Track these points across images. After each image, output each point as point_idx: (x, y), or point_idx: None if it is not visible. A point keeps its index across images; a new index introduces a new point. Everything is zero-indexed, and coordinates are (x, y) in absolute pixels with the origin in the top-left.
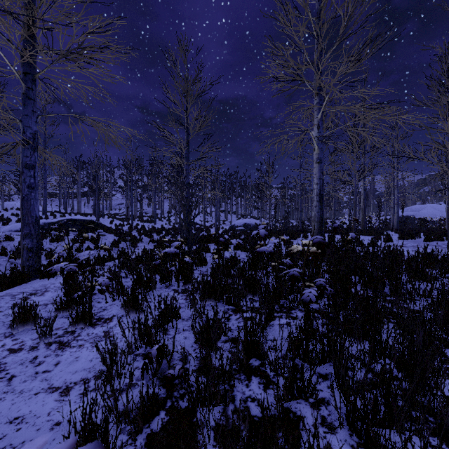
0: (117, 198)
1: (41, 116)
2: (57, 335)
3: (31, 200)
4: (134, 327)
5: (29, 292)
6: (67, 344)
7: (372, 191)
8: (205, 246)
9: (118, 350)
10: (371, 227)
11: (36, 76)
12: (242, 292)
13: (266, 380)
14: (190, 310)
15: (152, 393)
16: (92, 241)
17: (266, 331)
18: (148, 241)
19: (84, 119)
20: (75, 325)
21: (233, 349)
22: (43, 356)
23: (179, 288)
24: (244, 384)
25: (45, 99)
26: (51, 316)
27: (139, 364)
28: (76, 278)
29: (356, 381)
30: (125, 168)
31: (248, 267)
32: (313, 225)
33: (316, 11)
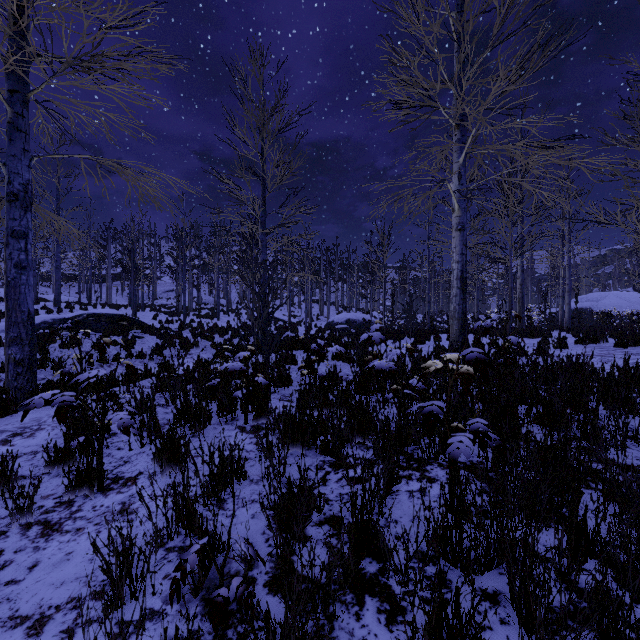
0: (164, 282)
1: (37, 157)
2: (43, 509)
3: (20, 286)
4: (166, 502)
5: (11, 432)
6: (57, 527)
7: (530, 273)
8: (289, 355)
9: (140, 539)
10: (531, 325)
11: (28, 96)
12: (346, 434)
13: (391, 605)
14: (261, 470)
15: (186, 639)
16: (123, 346)
17: (386, 504)
18: (207, 346)
19: (103, 162)
20: (74, 491)
21: (332, 539)
22: (13, 551)
23: (247, 424)
24: (352, 614)
25: (59, 139)
26: (39, 474)
27: (171, 568)
28: (85, 409)
29: (550, 608)
30: (176, 240)
31: (355, 389)
32: (451, 324)
33: (457, 2)
